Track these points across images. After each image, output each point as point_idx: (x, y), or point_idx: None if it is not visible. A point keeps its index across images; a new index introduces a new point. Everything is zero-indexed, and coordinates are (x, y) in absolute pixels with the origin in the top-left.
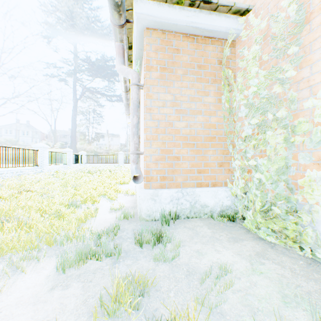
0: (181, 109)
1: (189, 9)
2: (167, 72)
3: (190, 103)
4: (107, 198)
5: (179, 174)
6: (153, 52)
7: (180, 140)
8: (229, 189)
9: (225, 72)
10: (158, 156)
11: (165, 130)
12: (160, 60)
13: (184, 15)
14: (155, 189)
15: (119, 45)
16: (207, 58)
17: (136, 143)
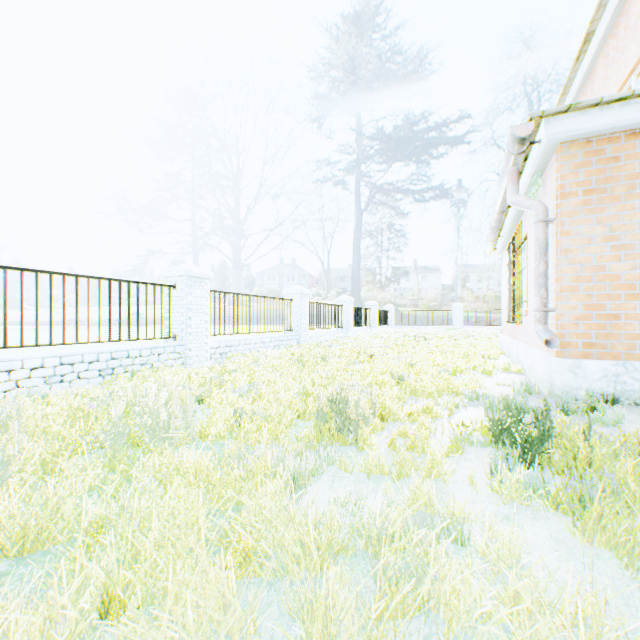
0: (622, 244)
1: (639, 101)
2: (594, 195)
3: None
4: (478, 373)
5: (617, 340)
6: (571, 172)
7: (619, 290)
8: None
9: None
10: (578, 314)
11: (592, 277)
12: (582, 181)
13: (628, 112)
14: (574, 359)
15: (512, 170)
16: None
17: (542, 298)
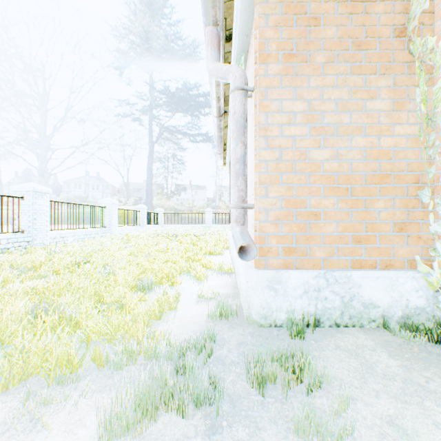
0: (323, 126)
1: None
2: (295, 63)
3: (339, 113)
4: (192, 278)
5: (318, 244)
6: (271, 28)
7: (320, 183)
8: (421, 275)
9: (416, 46)
10: (279, 211)
11: (293, 165)
12: (283, 42)
13: None
14: (275, 271)
15: (212, 31)
16: (374, 28)
17: (240, 190)
